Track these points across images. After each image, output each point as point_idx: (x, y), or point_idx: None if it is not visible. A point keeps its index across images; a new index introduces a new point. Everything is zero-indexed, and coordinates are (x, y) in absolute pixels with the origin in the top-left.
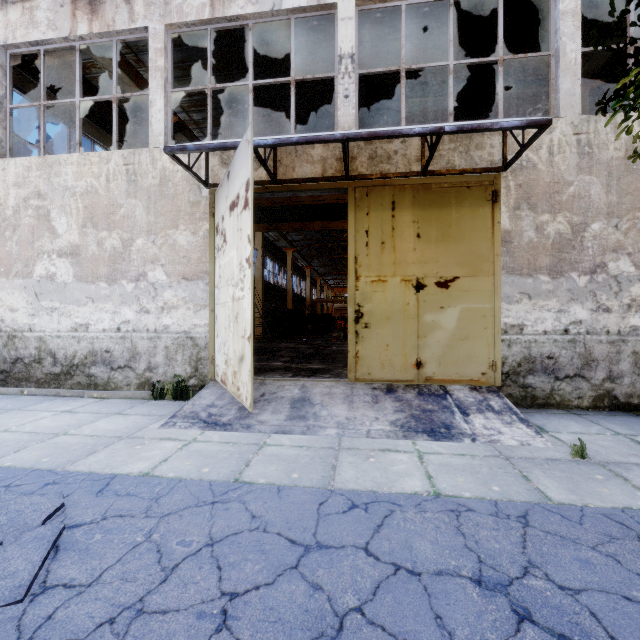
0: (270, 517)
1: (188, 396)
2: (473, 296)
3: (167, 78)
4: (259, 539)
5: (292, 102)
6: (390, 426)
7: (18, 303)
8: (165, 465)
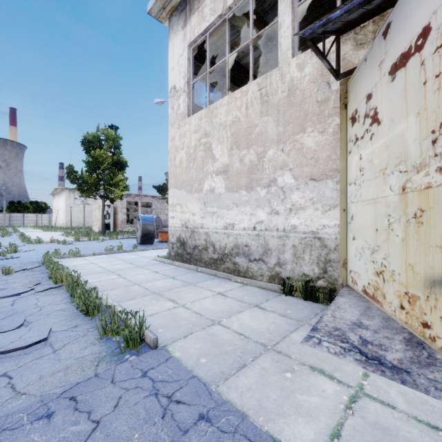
0: None
1: (317, 298)
2: None
3: None
4: None
5: None
6: None
7: (195, 209)
8: None
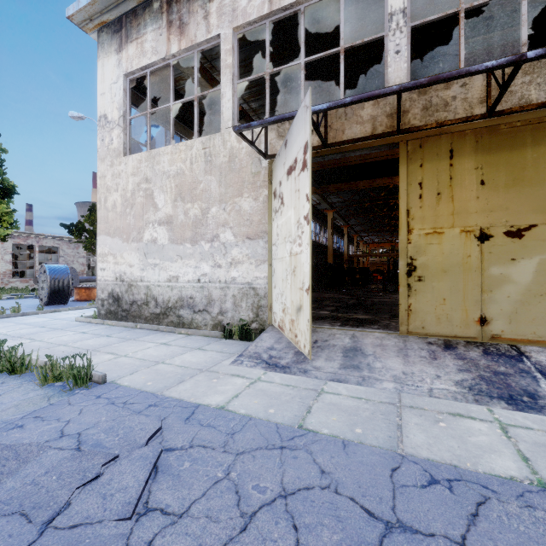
0: (340, 476)
1: (251, 338)
2: None
3: (234, 72)
4: (332, 501)
5: (341, 70)
6: (455, 386)
7: (134, 261)
8: (237, 401)
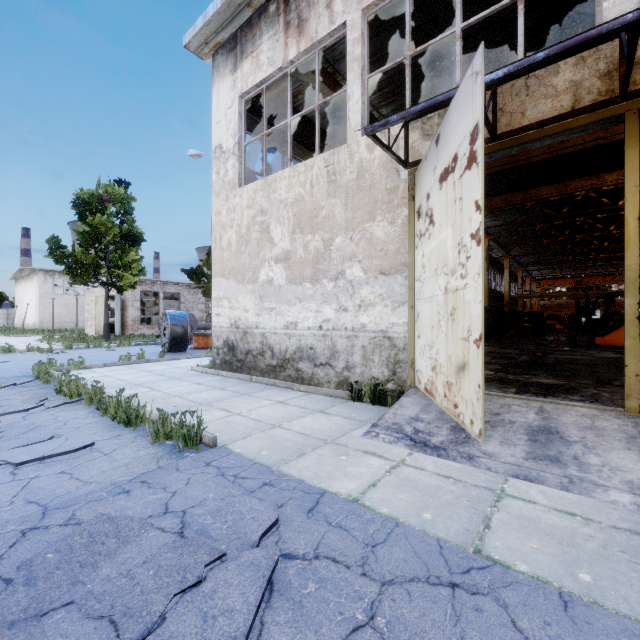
0: None
1: (386, 401)
2: None
3: (363, 66)
4: None
5: (519, 26)
6: None
7: (249, 305)
8: (375, 492)
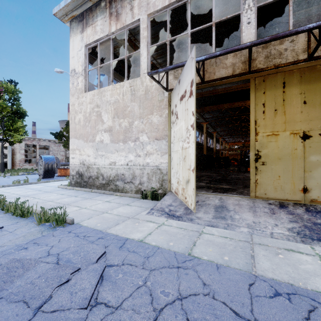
0: (215, 287)
1: (158, 198)
2: None
3: (148, 41)
4: (211, 304)
5: (213, 36)
6: (288, 232)
7: (90, 153)
8: (150, 237)
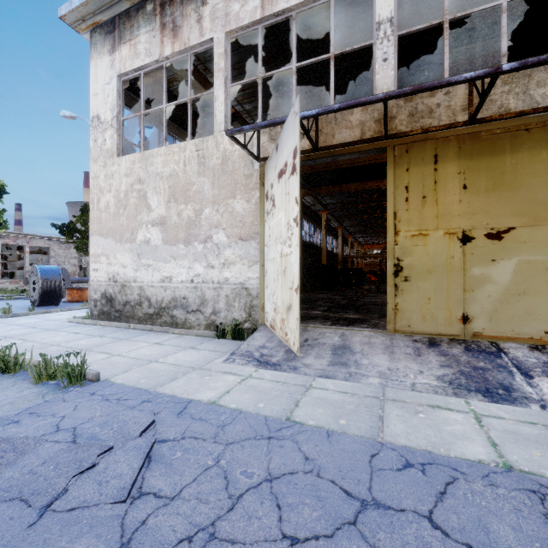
0: (322, 462)
1: (243, 337)
2: (533, 247)
3: (227, 76)
4: (314, 483)
5: (332, 75)
6: (437, 381)
7: (127, 261)
8: (228, 396)
